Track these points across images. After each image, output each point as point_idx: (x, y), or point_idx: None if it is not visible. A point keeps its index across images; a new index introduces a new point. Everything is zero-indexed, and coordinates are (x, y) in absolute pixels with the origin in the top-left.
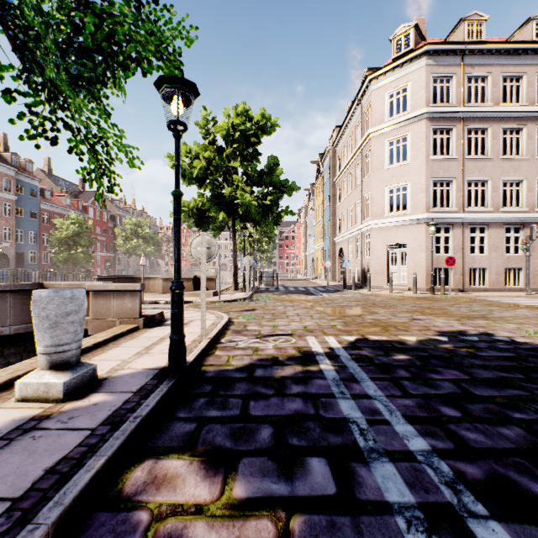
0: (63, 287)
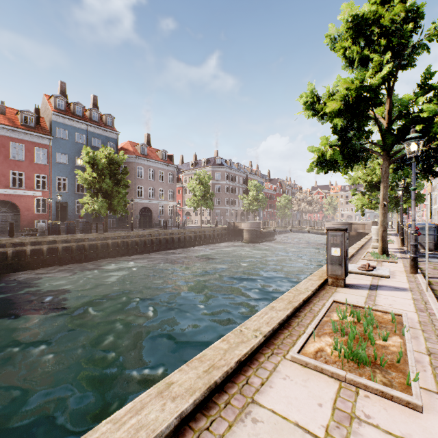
0: (356, 223)
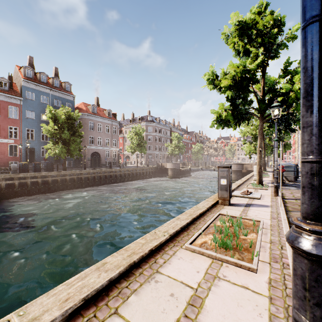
0: (246, 164)
